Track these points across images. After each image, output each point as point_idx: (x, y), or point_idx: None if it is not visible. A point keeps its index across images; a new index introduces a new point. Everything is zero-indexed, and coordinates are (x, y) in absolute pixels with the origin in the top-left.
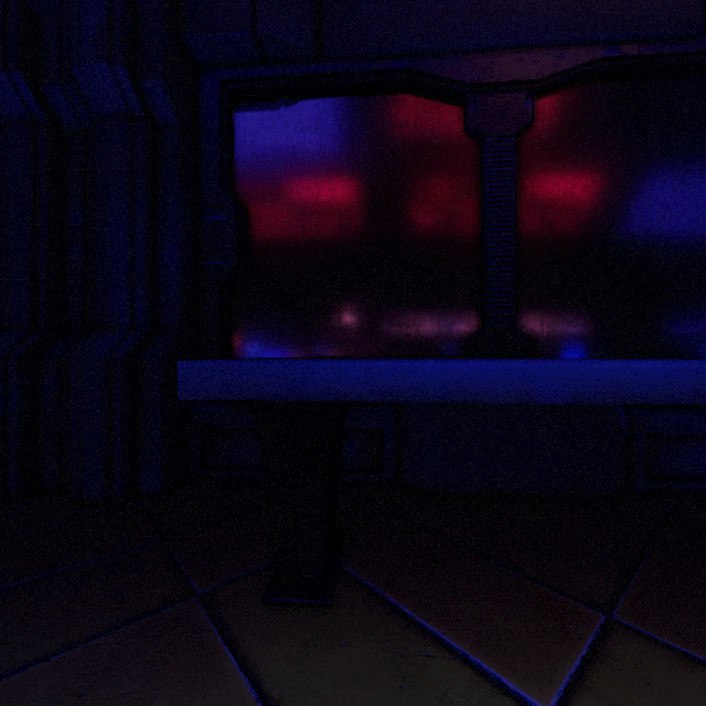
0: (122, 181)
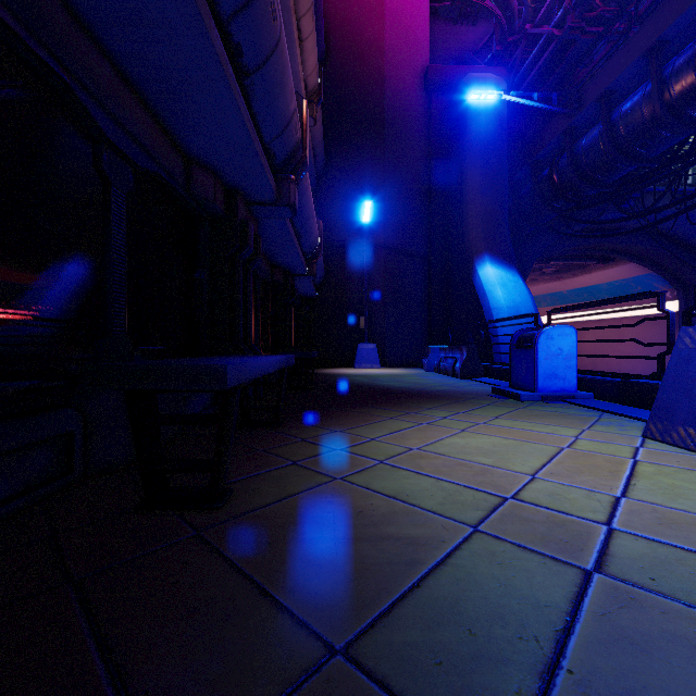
0: None
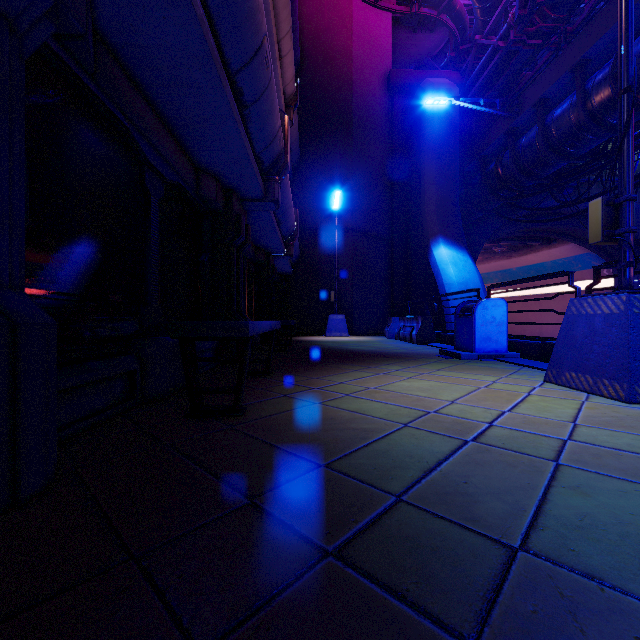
0: (4, 98)
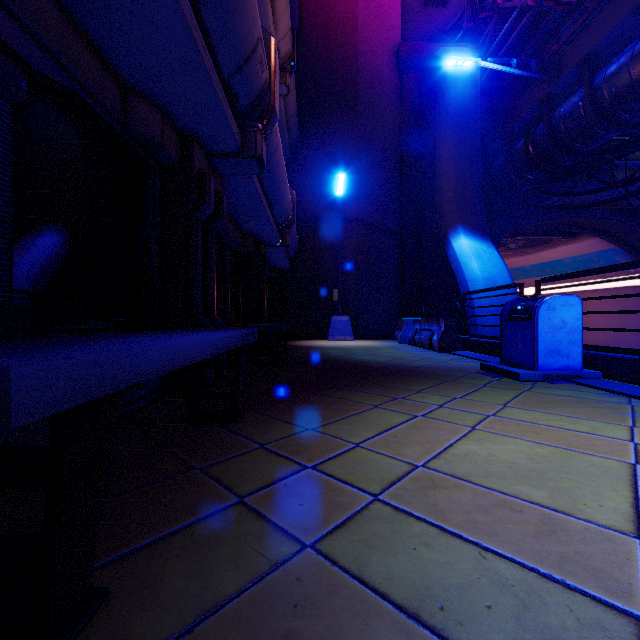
0: None
